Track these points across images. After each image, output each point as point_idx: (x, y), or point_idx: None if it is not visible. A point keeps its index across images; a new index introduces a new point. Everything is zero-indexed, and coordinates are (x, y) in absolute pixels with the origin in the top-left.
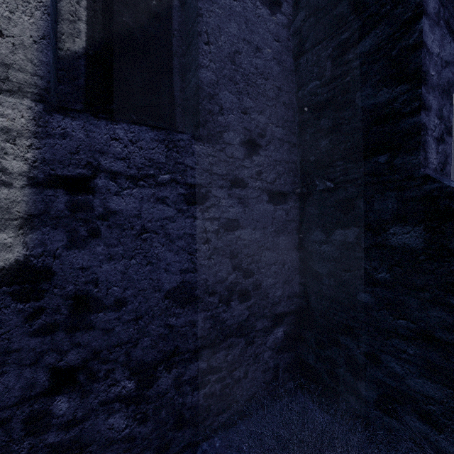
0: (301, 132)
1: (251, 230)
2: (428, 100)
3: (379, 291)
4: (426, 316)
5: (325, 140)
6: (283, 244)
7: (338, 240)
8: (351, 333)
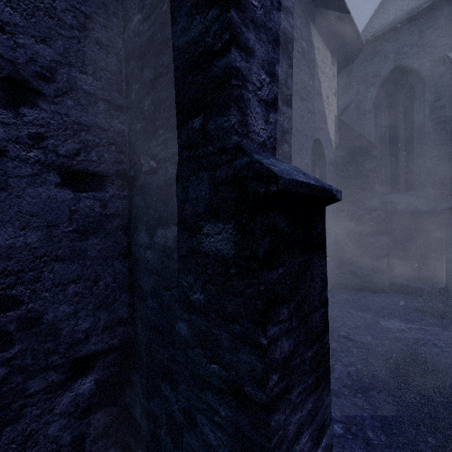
0: (128, 89)
1: (15, 229)
2: (247, 38)
3: (195, 319)
4: (237, 361)
5: (148, 100)
6: (95, 250)
7: (159, 244)
8: (171, 379)
